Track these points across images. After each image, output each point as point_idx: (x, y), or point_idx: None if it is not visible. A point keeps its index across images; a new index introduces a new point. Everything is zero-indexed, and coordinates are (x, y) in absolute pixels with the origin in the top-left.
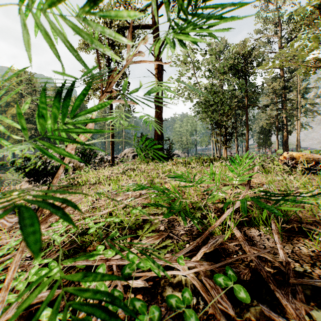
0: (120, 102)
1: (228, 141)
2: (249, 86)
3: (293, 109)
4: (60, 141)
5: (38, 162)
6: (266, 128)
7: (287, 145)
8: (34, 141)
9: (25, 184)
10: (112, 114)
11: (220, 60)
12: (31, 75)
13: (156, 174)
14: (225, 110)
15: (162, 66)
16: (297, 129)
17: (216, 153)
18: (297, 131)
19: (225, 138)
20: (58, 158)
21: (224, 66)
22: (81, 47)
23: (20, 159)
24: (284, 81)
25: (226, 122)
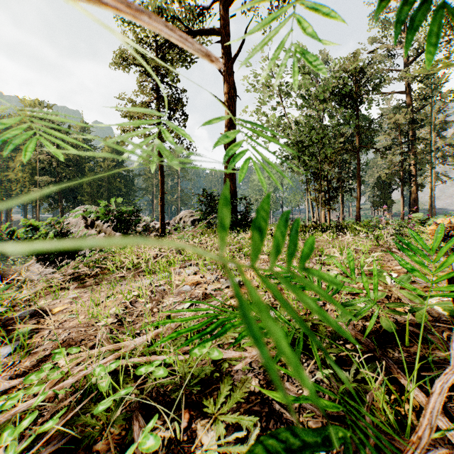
0: (135, 16)
1: (332, 199)
2: (359, 120)
3: (425, 153)
4: (90, 200)
5: (50, 232)
6: (385, 181)
7: (417, 206)
8: (53, 200)
9: (34, 264)
10: (161, 161)
11: (317, 83)
12: (48, 108)
13: (230, 254)
14: (328, 153)
15: (235, 90)
16: (431, 181)
17: (313, 217)
18: (430, 185)
19: (328, 195)
20: (84, 225)
21: (325, 91)
22: (116, 63)
23: (23, 228)
24: (412, 112)
25: (329, 171)
